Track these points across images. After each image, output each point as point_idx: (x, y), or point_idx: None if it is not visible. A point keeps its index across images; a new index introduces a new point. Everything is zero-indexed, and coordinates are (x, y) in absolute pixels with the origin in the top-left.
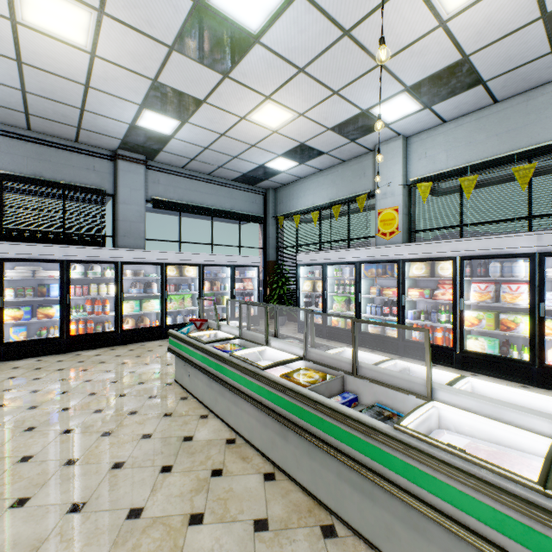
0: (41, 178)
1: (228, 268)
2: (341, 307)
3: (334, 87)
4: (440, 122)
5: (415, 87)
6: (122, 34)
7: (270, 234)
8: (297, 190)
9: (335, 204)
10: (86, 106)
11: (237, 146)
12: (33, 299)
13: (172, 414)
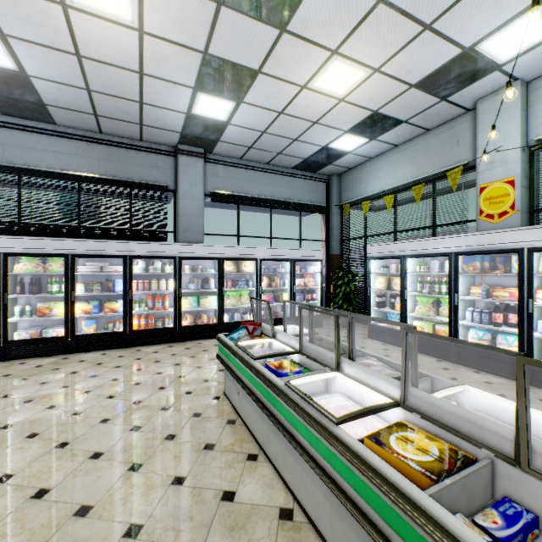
0: (111, 177)
1: (287, 263)
2: (426, 310)
3: (425, 18)
4: None
5: None
6: None
7: (333, 224)
8: (365, 172)
9: (414, 185)
10: (144, 98)
11: (297, 125)
12: (100, 294)
13: (213, 446)
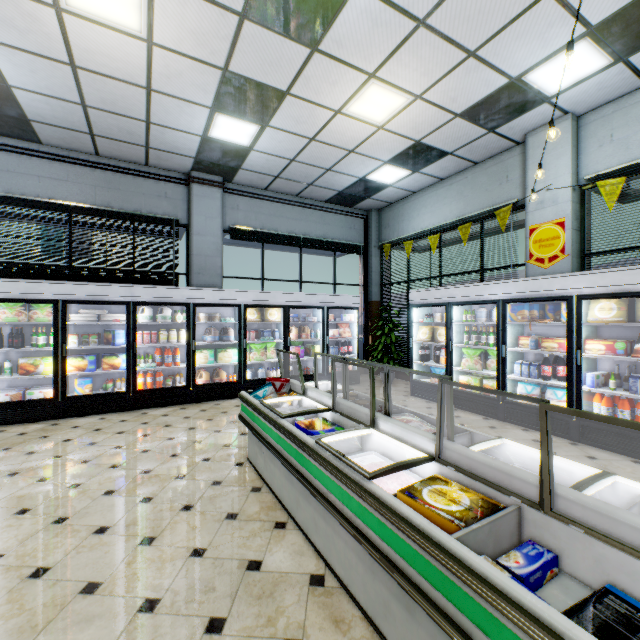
0: (110, 208)
1: (319, 311)
2: (473, 364)
3: (469, 45)
4: (639, 85)
5: (605, 25)
6: (181, 5)
7: (372, 267)
8: (408, 208)
9: (461, 224)
10: (151, 117)
11: (331, 153)
12: (97, 347)
13: (237, 515)
